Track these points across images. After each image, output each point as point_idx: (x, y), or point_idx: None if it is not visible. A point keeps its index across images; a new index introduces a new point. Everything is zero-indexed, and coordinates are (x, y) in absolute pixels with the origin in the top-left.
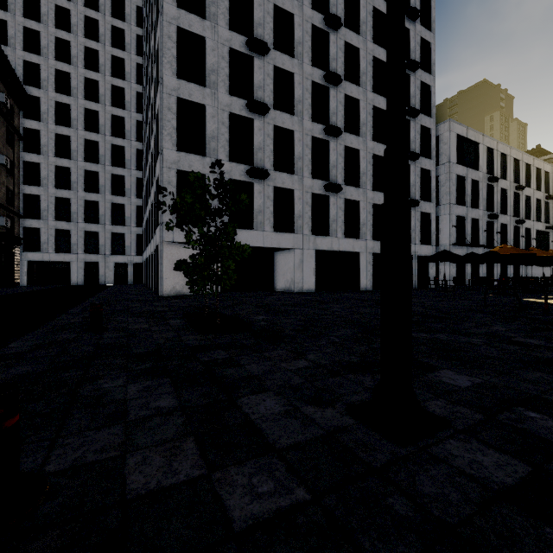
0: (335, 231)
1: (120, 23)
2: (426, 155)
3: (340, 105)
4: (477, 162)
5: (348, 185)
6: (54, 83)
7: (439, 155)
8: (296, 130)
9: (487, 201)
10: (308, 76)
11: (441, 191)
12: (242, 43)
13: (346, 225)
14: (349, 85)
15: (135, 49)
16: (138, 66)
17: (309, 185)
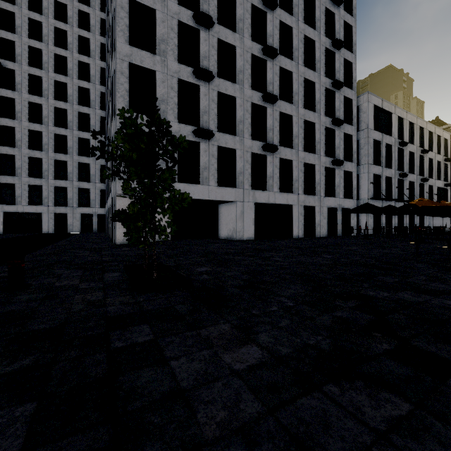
0: (272, 186)
1: (86, 8)
2: (348, 122)
3: (275, 76)
4: (390, 128)
5: (283, 146)
6: (27, 58)
7: (359, 122)
8: (238, 96)
9: (398, 162)
10: (248, 49)
11: (361, 153)
12: (189, 17)
13: (281, 181)
14: (284, 58)
15: (99, 31)
16: (102, 45)
17: (249, 145)
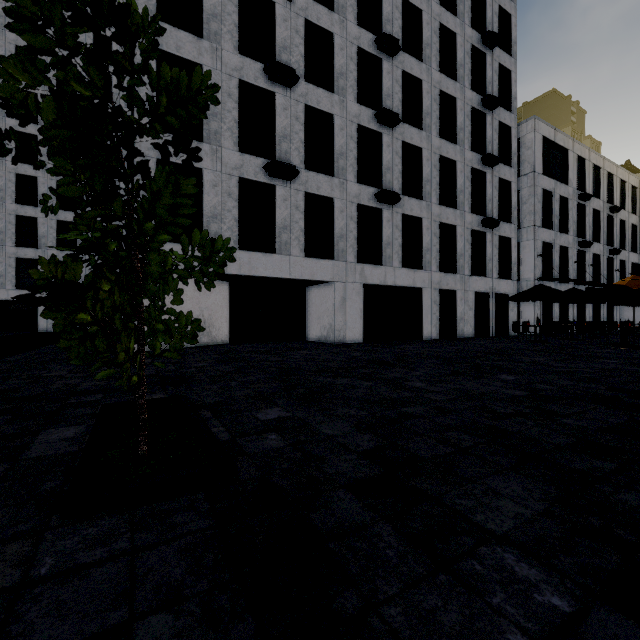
0: (390, 258)
1: None
2: (505, 161)
3: (396, 85)
4: (566, 174)
5: (407, 196)
6: None
7: (520, 163)
8: (337, 113)
9: (577, 225)
10: (353, 40)
11: (523, 210)
12: None
13: (405, 250)
14: (408, 58)
15: None
16: None
17: (355, 193)
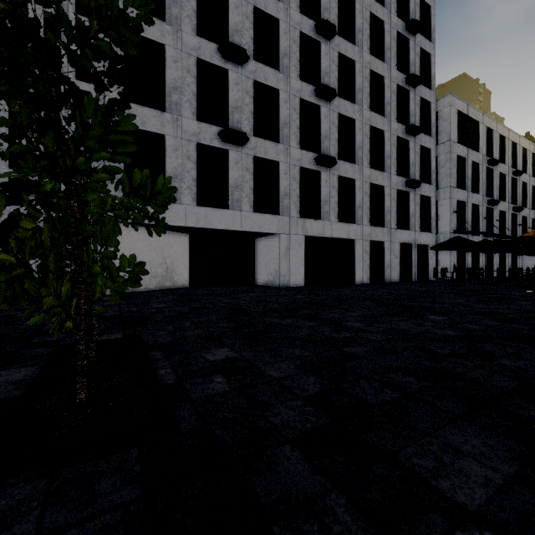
0: (328, 213)
1: None
2: (425, 131)
3: (333, 65)
4: (477, 142)
5: (342, 160)
6: None
7: (438, 133)
8: (282, 88)
9: (486, 186)
10: (295, 25)
11: (441, 173)
12: None
13: (340, 207)
14: (343, 42)
15: None
16: None
17: (297, 157)
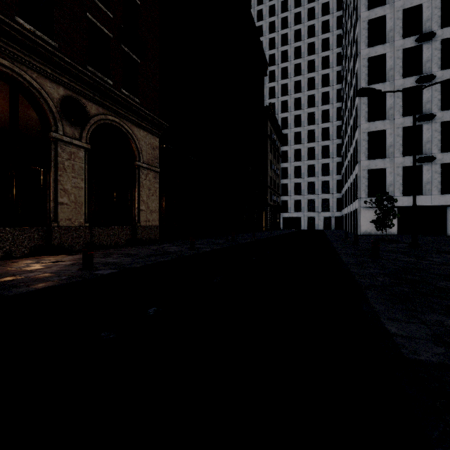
0: None
1: (326, 71)
2: None
3: None
4: None
5: None
6: (293, 123)
7: None
8: None
9: None
10: None
11: None
12: (412, 81)
13: None
14: None
15: (335, 81)
16: (337, 90)
17: None
